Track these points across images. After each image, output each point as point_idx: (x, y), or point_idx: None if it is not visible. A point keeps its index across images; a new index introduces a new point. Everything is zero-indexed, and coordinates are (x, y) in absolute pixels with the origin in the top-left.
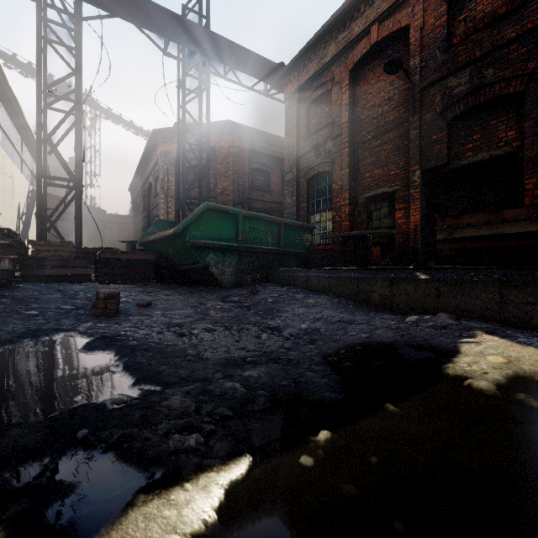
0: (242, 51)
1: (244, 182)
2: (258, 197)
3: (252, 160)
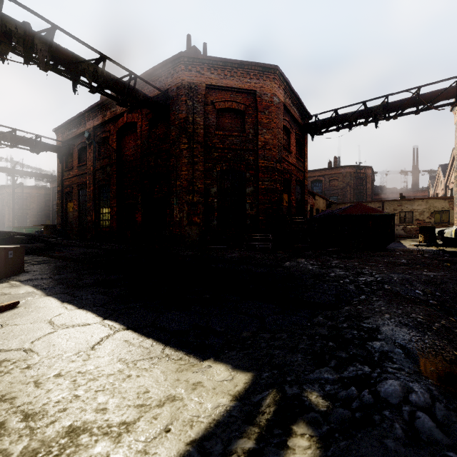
0: (36, 174)
1: (42, 205)
2: (49, 209)
3: (46, 197)
